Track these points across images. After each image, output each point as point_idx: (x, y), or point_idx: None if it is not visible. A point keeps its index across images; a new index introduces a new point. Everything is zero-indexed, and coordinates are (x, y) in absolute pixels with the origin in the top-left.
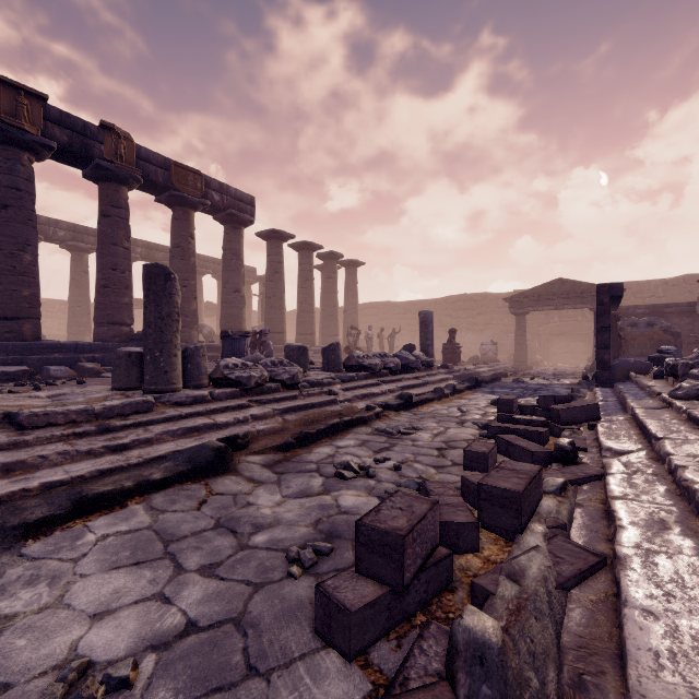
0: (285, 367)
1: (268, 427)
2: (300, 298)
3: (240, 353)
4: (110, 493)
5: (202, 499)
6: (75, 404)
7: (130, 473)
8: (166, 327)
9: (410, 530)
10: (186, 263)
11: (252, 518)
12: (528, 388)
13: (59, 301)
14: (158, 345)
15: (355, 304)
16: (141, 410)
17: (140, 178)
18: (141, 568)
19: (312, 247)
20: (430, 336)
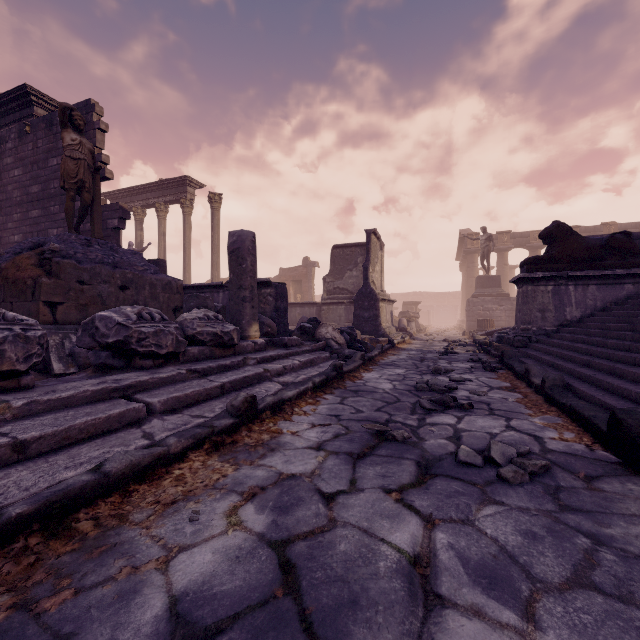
0: None
1: None
2: None
3: None
4: None
5: None
6: None
7: None
8: None
9: None
10: None
11: None
12: None
13: None
14: None
15: None
16: None
17: None
18: None
19: None
20: None
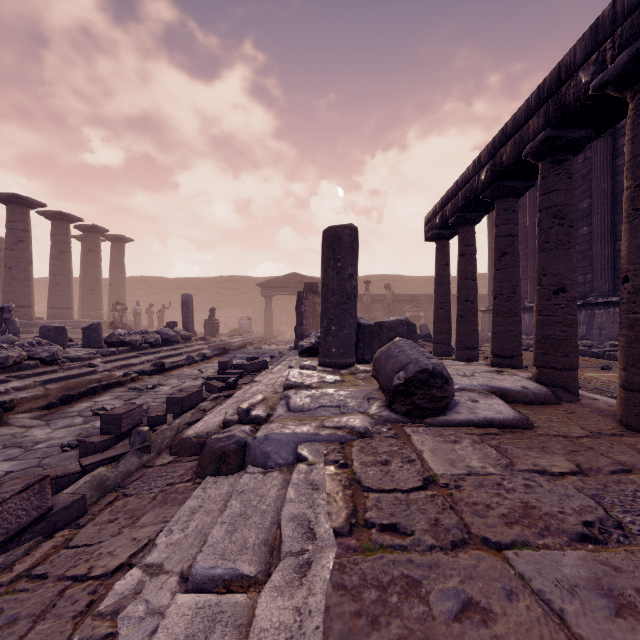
0: (44, 347)
1: (31, 395)
2: (54, 270)
3: None
4: None
5: None
6: None
7: None
8: None
9: (125, 412)
10: None
11: (32, 440)
12: (260, 352)
13: None
14: None
15: (122, 278)
16: None
17: None
18: None
19: (70, 218)
20: (191, 315)
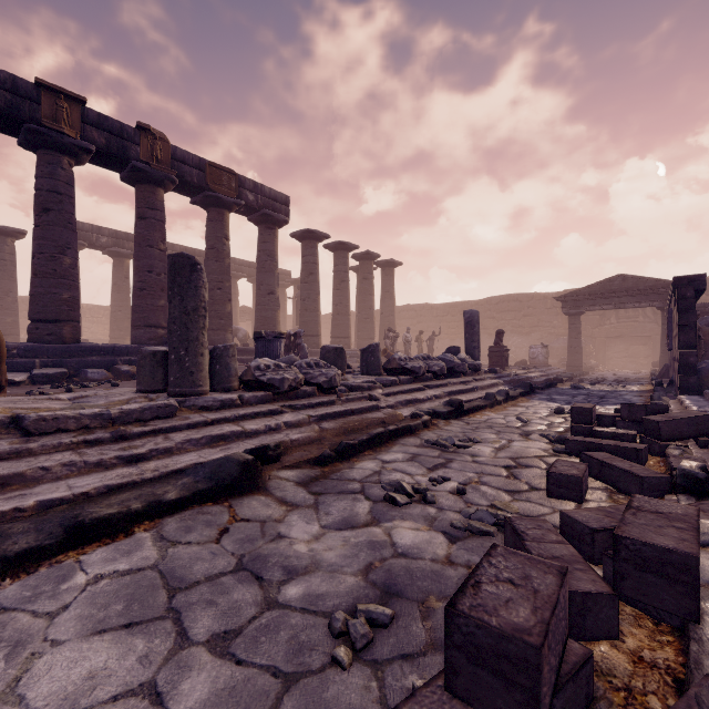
0: (321, 369)
1: (303, 436)
2: (336, 300)
3: (274, 355)
4: (113, 517)
5: (223, 527)
6: (95, 407)
7: (142, 490)
8: (192, 323)
9: (545, 633)
10: (220, 265)
11: (284, 557)
12: (591, 395)
13: (104, 307)
14: (183, 343)
15: (392, 306)
16: (162, 414)
17: (175, 179)
18: (133, 634)
19: (348, 247)
20: (477, 338)
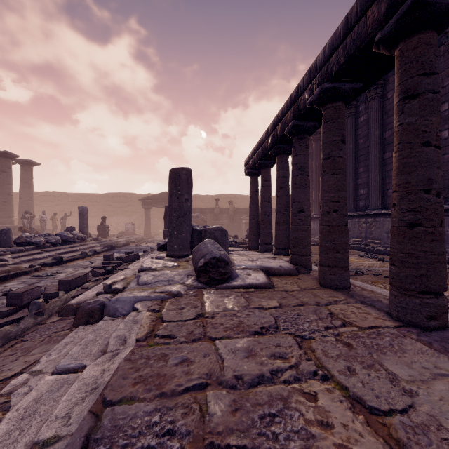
0: None
1: None
2: None
3: None
4: None
5: None
6: None
7: None
8: None
9: (26, 291)
10: None
11: None
12: (138, 248)
13: None
14: None
15: (31, 193)
16: None
17: None
18: None
19: None
20: (86, 222)
